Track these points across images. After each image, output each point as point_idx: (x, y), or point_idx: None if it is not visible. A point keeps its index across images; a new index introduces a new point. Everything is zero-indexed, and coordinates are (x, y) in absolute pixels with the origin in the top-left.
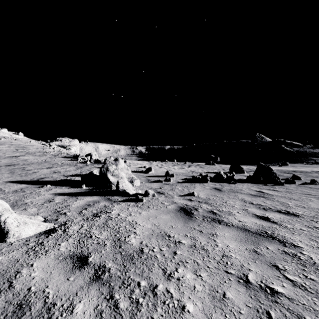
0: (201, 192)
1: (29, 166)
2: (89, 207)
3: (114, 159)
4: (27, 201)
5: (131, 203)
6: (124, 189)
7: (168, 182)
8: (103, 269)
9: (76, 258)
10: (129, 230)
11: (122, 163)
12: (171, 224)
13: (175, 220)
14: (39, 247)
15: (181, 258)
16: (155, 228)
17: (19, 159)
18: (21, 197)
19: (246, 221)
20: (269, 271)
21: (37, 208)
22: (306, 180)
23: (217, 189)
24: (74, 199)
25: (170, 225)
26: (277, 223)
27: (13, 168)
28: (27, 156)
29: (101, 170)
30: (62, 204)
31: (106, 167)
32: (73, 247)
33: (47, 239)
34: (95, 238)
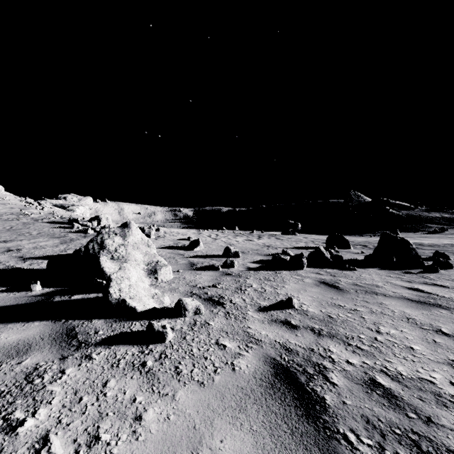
0: (302, 294)
1: None
2: None
3: (121, 225)
4: None
5: (130, 348)
6: (124, 298)
7: (229, 268)
8: None
9: None
10: None
11: (138, 232)
12: None
13: None
14: None
15: None
16: None
17: None
18: None
19: None
20: None
21: None
22: None
23: (330, 285)
24: None
25: None
26: None
27: None
28: None
29: (88, 248)
30: None
31: (101, 240)
32: None
33: None
34: None
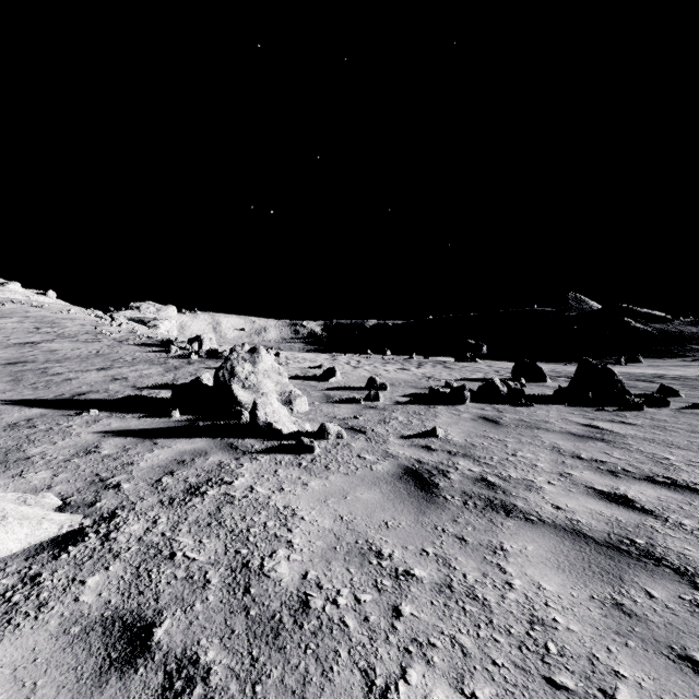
0: (452, 427)
1: (58, 365)
2: (182, 468)
3: (250, 350)
4: (34, 451)
5: (286, 456)
6: (270, 422)
7: (373, 402)
8: (191, 671)
9: (119, 630)
10: (274, 534)
11: (268, 358)
12: (383, 515)
13: (393, 503)
14: (25, 593)
15: (414, 630)
16: (343, 528)
17: (38, 350)
18: (21, 441)
19: (576, 508)
20: (677, 679)
21: (51, 470)
22: (692, 398)
23: (489, 420)
24: (148, 447)
25: (380, 520)
26: (656, 514)
27: (21, 370)
28: (58, 343)
29: (219, 376)
30: (116, 459)
31: (231, 367)
32: (117, 591)
33: (53, 566)
34: (184, 559)
